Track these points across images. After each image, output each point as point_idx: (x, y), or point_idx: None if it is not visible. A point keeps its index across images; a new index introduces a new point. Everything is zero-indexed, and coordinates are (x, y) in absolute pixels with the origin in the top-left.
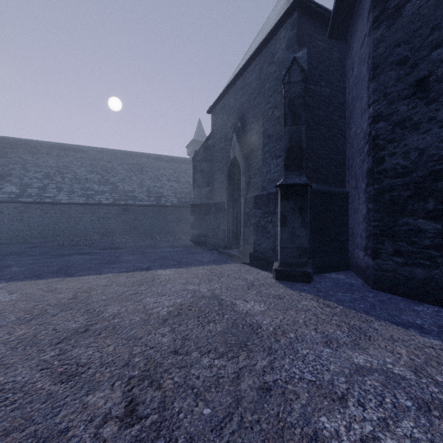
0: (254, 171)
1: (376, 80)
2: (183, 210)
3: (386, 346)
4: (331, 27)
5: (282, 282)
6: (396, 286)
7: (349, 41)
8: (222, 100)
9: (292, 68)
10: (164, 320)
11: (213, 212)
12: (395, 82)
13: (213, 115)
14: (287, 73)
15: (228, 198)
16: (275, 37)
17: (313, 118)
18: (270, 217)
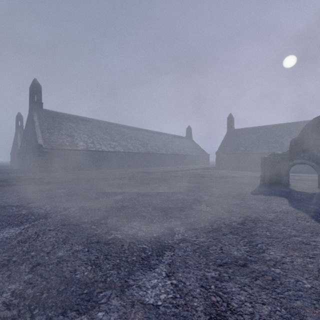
0: None
1: None
2: None
3: None
4: None
5: None
6: None
7: None
8: None
9: None
10: None
11: None
12: None
13: None
14: None
15: None
16: None
17: None
18: None
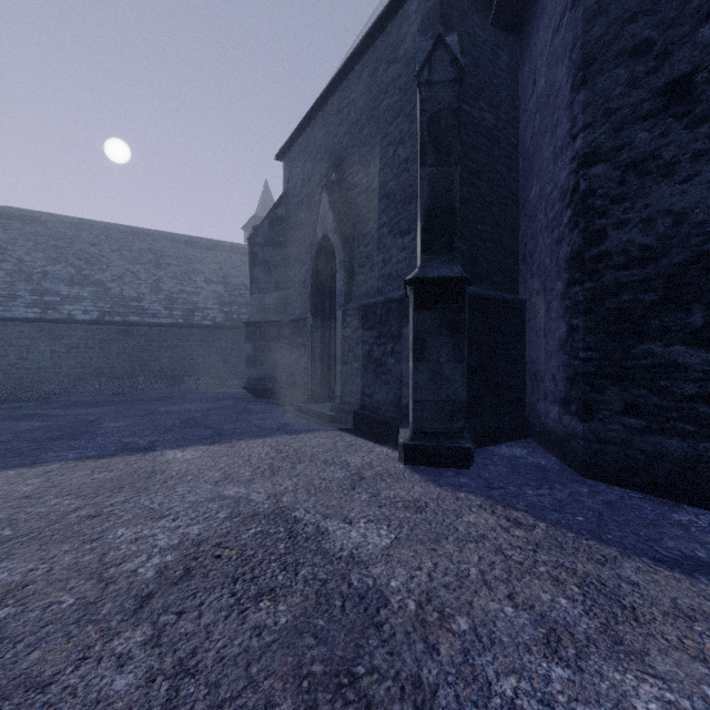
0: (360, 260)
1: (590, 87)
2: (234, 335)
3: (681, 639)
4: (498, 2)
5: (416, 468)
6: (628, 471)
7: (528, 34)
8: (303, 135)
9: (435, 55)
10: (141, 601)
11: (287, 336)
12: (627, 89)
13: (287, 164)
14: (426, 64)
15: (313, 310)
16: (400, 13)
17: (467, 165)
18: (392, 343)
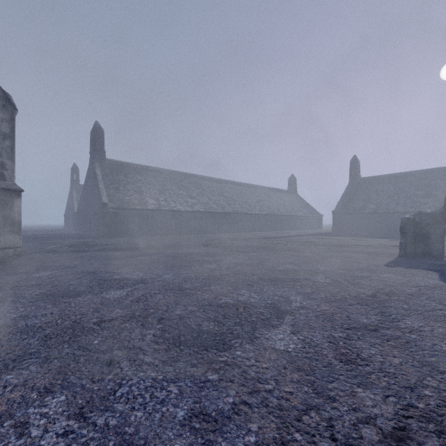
0: None
1: None
2: None
3: None
4: None
5: None
6: None
7: None
8: None
9: None
10: None
11: None
12: None
13: None
14: None
15: None
16: None
17: None
18: None
